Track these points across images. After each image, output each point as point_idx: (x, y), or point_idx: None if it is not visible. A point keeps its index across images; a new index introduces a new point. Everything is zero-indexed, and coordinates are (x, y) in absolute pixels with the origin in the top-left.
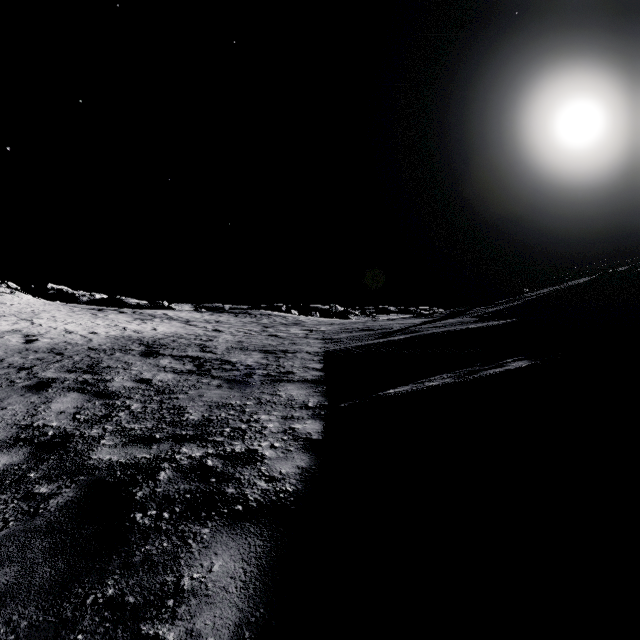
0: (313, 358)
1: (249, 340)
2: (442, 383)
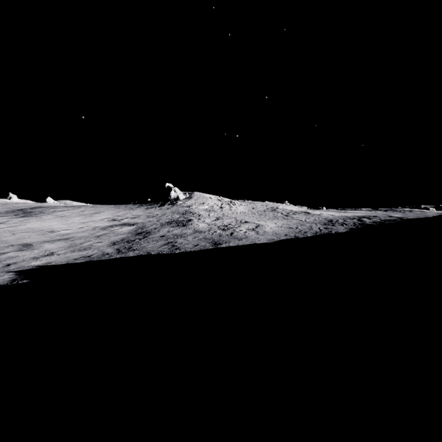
0: None
1: (407, 215)
2: None
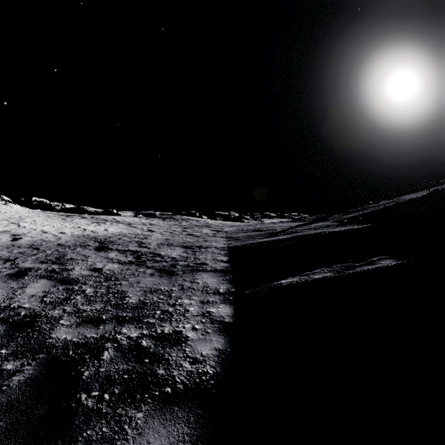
0: (220, 252)
1: (173, 238)
2: (325, 276)
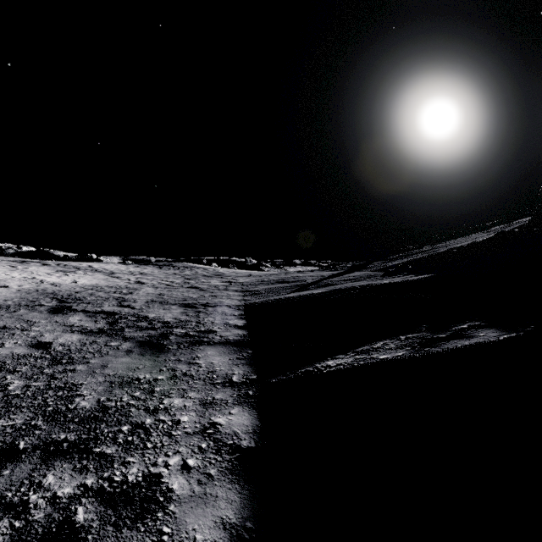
0: (234, 313)
1: (170, 293)
2: (397, 357)
